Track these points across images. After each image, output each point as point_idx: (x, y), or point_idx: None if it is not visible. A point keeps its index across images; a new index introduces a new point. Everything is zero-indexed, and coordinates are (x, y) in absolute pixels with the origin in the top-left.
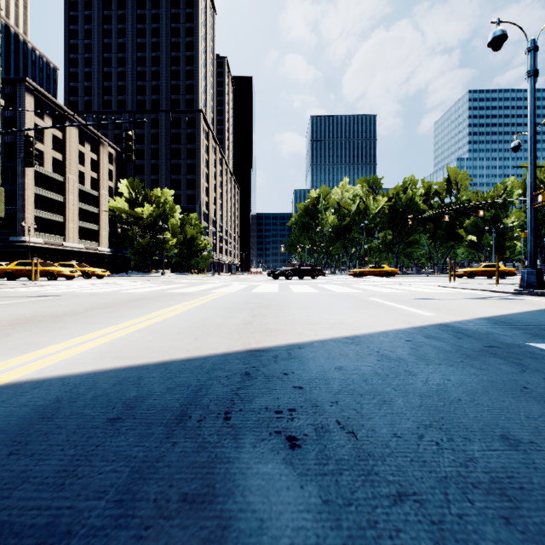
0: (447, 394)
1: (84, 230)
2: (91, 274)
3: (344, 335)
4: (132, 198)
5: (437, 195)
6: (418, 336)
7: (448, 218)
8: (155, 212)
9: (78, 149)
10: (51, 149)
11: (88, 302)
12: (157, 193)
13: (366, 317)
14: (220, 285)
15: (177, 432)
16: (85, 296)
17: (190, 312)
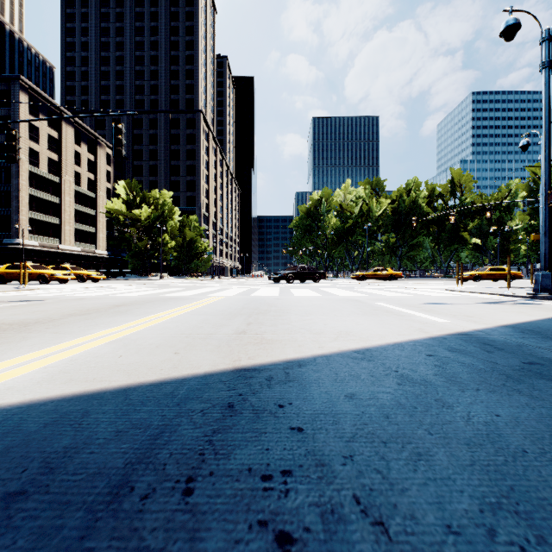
0: (504, 441)
1: (81, 232)
2: (86, 278)
3: (352, 347)
4: (129, 200)
5: (441, 197)
6: (440, 349)
7: (454, 220)
8: (153, 214)
9: (75, 149)
10: (46, 149)
11: (69, 308)
12: (156, 195)
13: (375, 324)
14: (218, 289)
15: (102, 523)
16: (70, 301)
17: (178, 318)
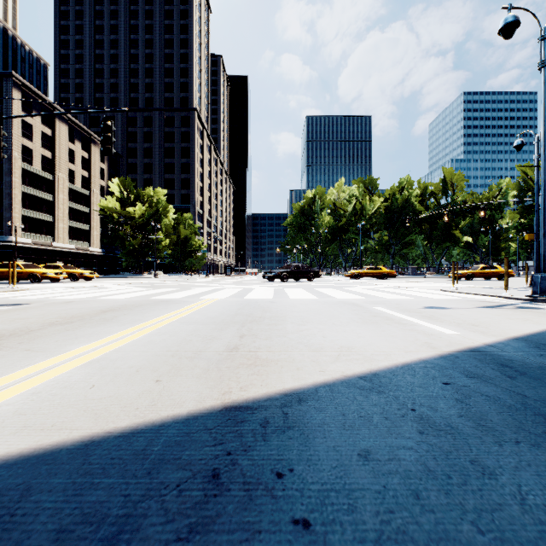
0: None
1: (75, 230)
2: (78, 276)
3: (357, 371)
4: (123, 198)
5: (433, 196)
6: (456, 374)
7: (447, 219)
8: (147, 212)
9: (68, 147)
10: (40, 146)
11: (53, 314)
12: (150, 193)
13: (378, 337)
14: (211, 289)
15: None
16: (56, 305)
17: (166, 329)
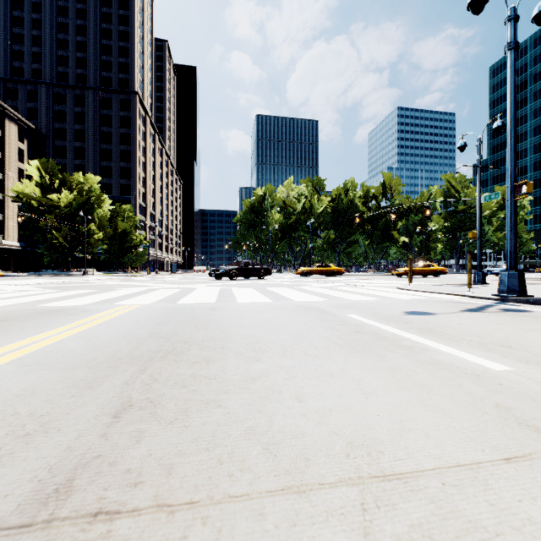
0: None
1: None
2: None
3: None
4: (45, 183)
5: (374, 198)
6: None
7: (394, 217)
8: (75, 200)
9: None
10: None
11: None
12: (80, 179)
13: (400, 391)
14: (141, 290)
15: None
16: None
17: None
